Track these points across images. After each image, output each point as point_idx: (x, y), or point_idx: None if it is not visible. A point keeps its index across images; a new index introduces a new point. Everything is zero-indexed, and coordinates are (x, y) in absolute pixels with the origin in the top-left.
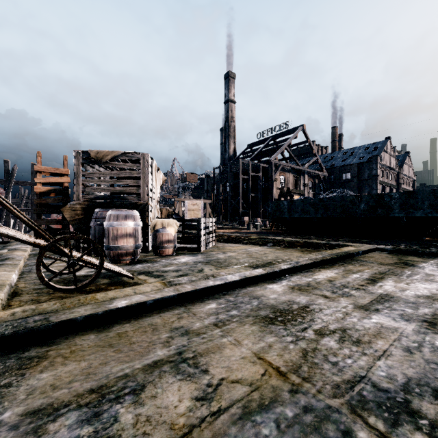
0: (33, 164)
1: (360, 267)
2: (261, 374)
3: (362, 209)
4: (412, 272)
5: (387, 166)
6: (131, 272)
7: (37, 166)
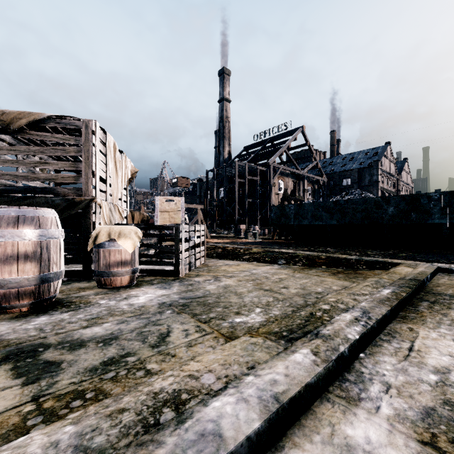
0: None
1: None
2: None
3: (390, 214)
4: None
5: (387, 172)
6: None
7: None
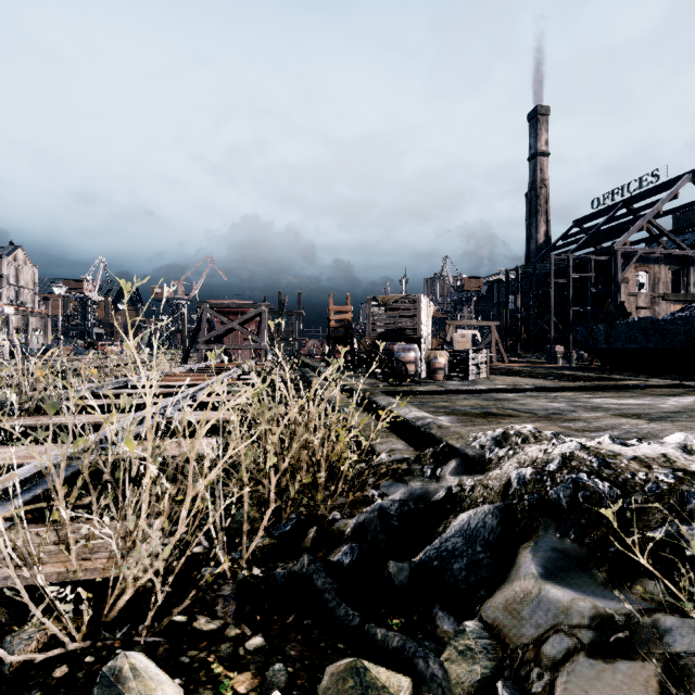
0: (299, 293)
1: (609, 393)
2: (473, 404)
3: None
4: (654, 398)
5: None
6: (415, 386)
7: (331, 307)
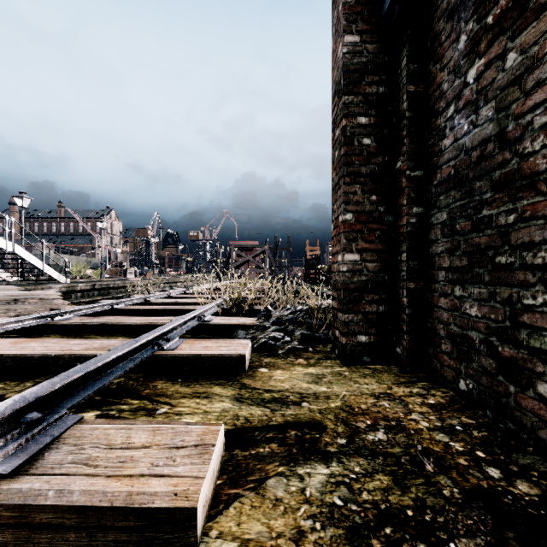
0: (288, 236)
1: None
2: None
3: None
4: None
5: None
6: None
7: (307, 247)
